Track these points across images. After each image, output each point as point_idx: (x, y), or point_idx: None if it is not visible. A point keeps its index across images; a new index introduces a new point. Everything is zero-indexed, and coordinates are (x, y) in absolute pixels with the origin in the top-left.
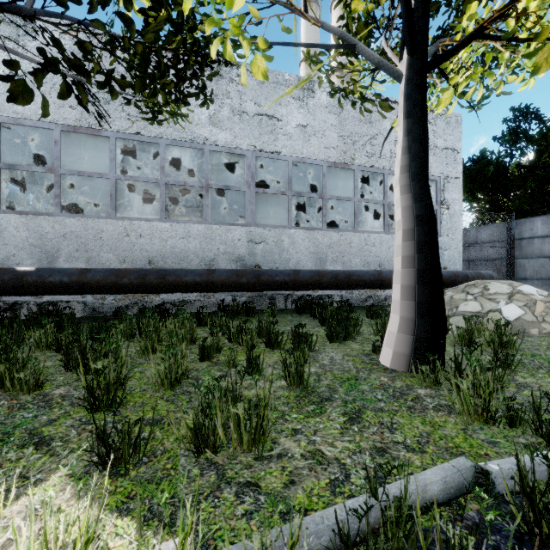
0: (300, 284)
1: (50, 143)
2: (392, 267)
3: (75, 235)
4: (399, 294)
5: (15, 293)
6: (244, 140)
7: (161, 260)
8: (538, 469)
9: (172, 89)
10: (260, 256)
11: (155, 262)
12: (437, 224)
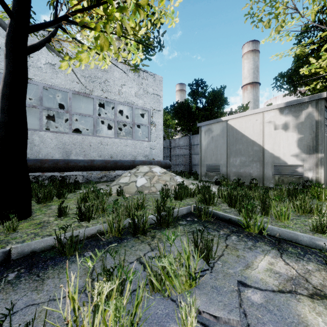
0: None
1: None
2: (120, 158)
3: None
4: None
5: None
6: None
7: None
8: None
9: None
10: None
11: None
12: (149, 135)
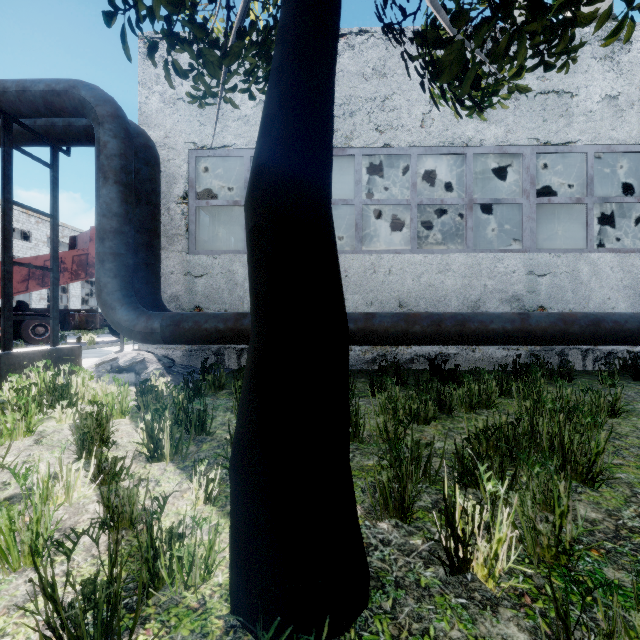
0: None
1: None
2: None
3: None
4: None
5: None
6: (521, 133)
7: (412, 302)
8: None
9: (426, 83)
10: (545, 294)
11: (406, 304)
12: None
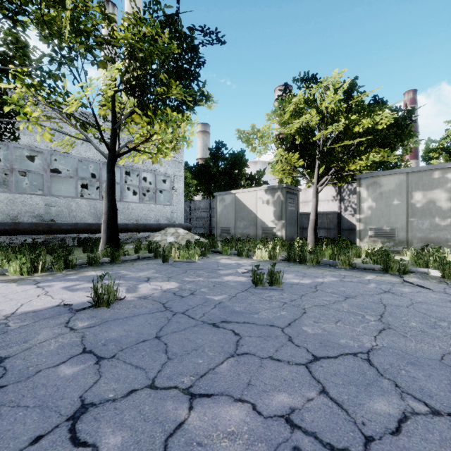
0: (78, 230)
1: None
2: (144, 221)
3: None
4: (102, 232)
5: None
6: (42, 143)
7: None
8: (101, 260)
9: None
10: (55, 214)
11: None
12: (170, 199)
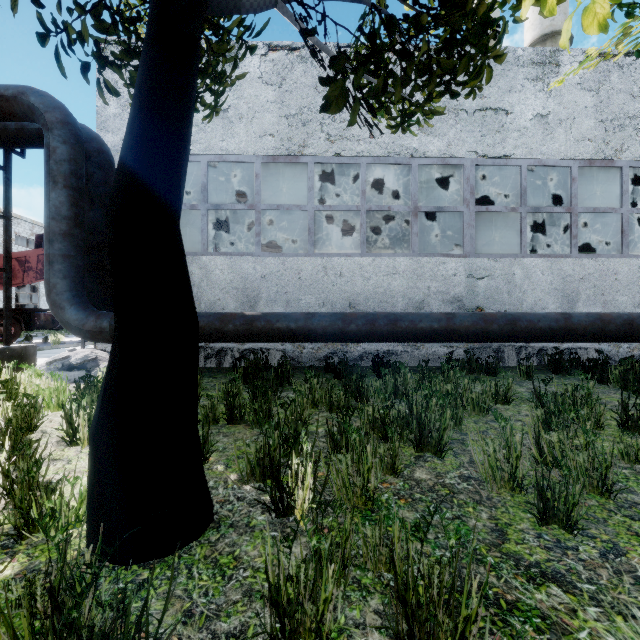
0: (573, 334)
1: (222, 184)
2: None
3: (274, 276)
4: None
5: (244, 340)
6: (461, 146)
7: (362, 303)
8: None
9: None
10: (483, 295)
11: (356, 305)
12: None
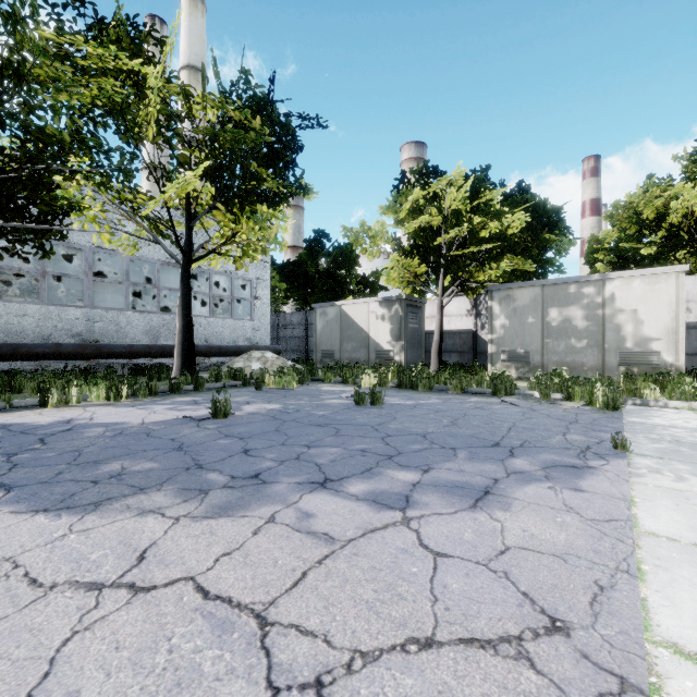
0: (134, 354)
1: None
2: (216, 342)
3: None
4: (176, 355)
5: None
6: (83, 237)
7: None
8: (183, 387)
9: None
10: (99, 333)
11: None
12: (252, 312)
